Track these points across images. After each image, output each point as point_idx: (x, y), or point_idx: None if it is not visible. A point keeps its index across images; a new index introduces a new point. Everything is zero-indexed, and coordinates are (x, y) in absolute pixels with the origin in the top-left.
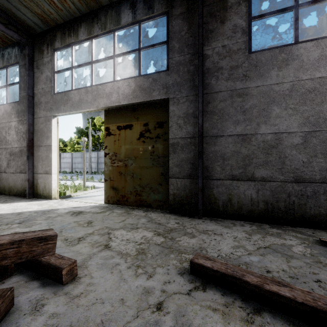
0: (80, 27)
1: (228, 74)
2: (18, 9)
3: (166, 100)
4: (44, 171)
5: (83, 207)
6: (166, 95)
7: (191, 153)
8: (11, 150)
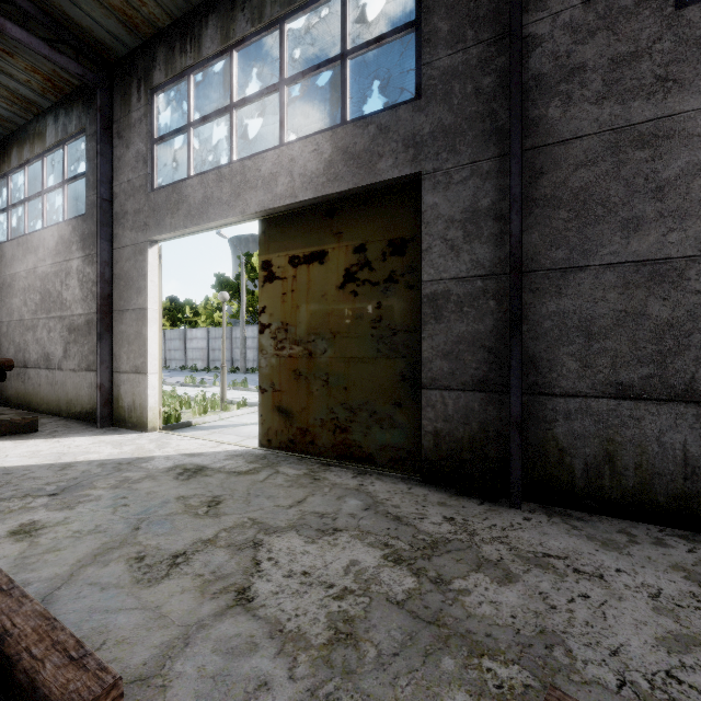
0: (205, 28)
1: (602, 84)
2: (74, 3)
3: (413, 181)
4: (132, 367)
5: (208, 455)
6: (415, 166)
7: (487, 320)
8: (71, 321)
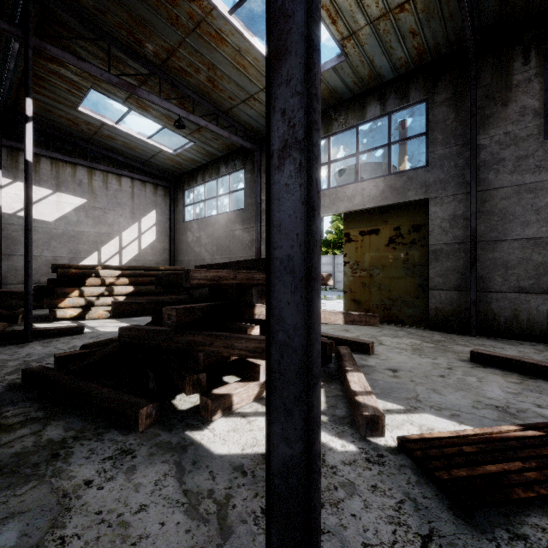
0: None
1: (512, 167)
2: (255, 121)
3: (424, 200)
4: None
5: None
6: (426, 195)
7: (460, 261)
8: (235, 260)
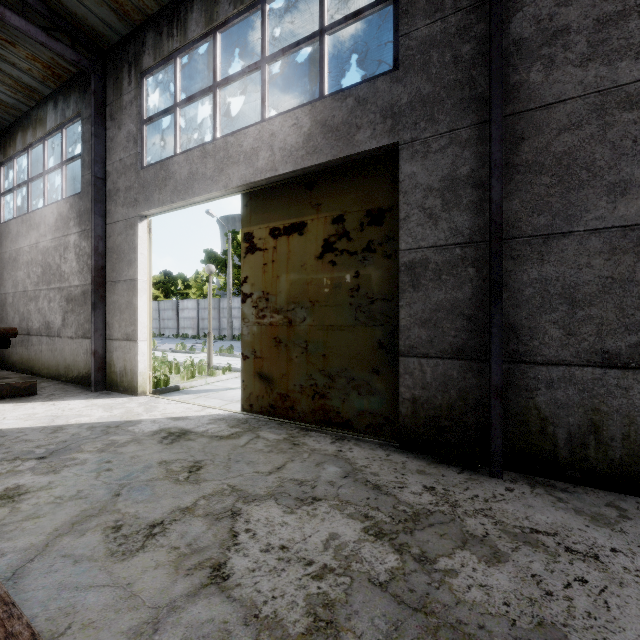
0: (191, 12)
1: (587, 45)
2: None
3: (391, 152)
4: (123, 334)
5: (192, 419)
6: (393, 136)
7: (466, 288)
8: (69, 292)
